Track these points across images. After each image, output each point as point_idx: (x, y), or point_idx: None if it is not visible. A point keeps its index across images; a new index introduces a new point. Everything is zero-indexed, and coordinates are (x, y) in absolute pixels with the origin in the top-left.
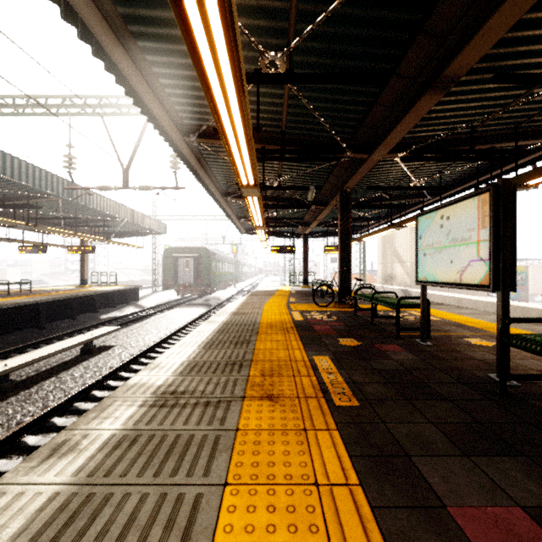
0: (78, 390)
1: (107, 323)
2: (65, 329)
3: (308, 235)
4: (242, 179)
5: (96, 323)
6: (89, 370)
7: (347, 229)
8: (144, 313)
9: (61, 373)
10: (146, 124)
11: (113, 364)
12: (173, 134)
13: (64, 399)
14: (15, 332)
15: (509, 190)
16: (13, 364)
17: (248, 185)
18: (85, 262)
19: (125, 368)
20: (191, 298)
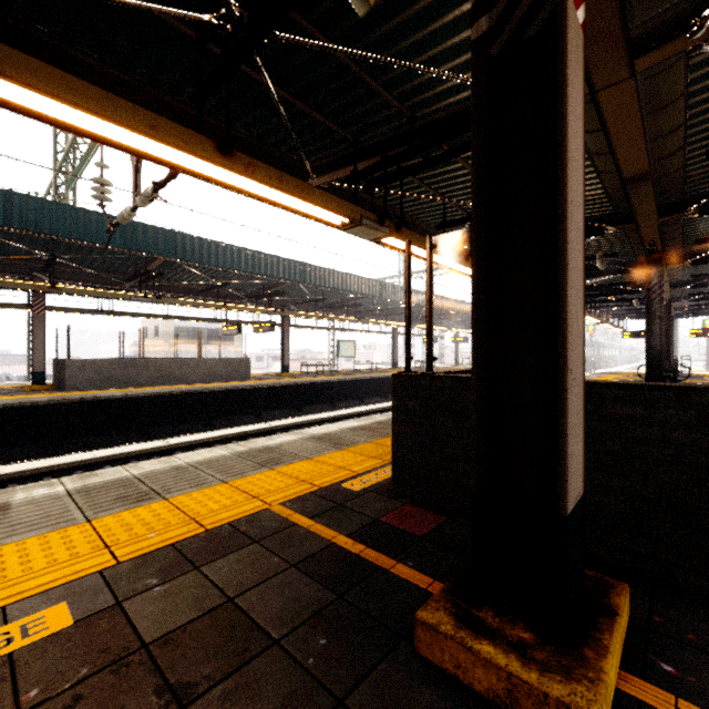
0: None
1: None
2: None
3: (681, 314)
4: None
5: None
6: None
7: (668, 326)
8: None
9: None
10: None
11: None
12: None
13: None
14: None
15: (666, 329)
16: None
17: None
18: (457, 349)
19: None
20: None
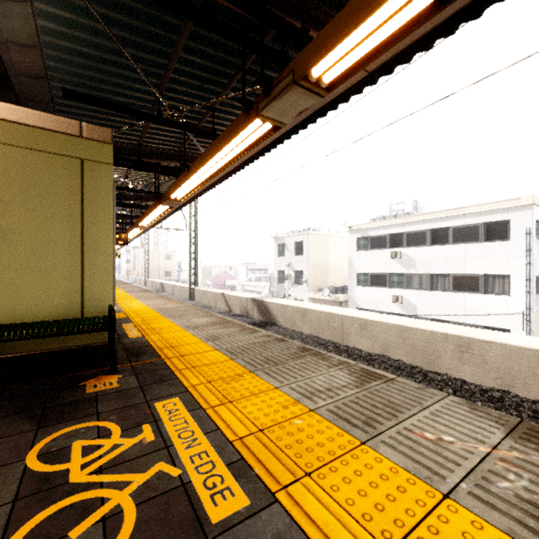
0: None
1: None
2: None
3: None
4: None
5: None
6: None
7: None
8: None
9: None
10: None
11: None
12: None
13: None
14: None
15: None
16: None
17: None
18: None
19: None
20: None
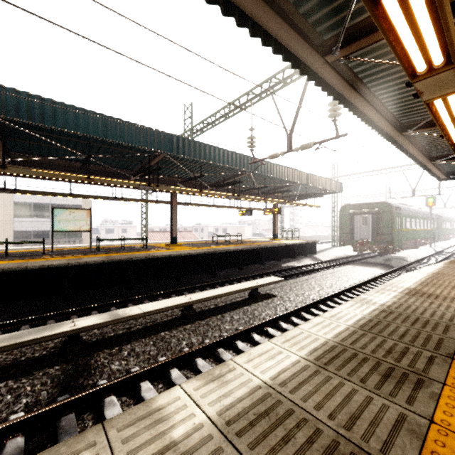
0: (225, 336)
1: (284, 272)
2: (254, 272)
3: None
4: (413, 57)
5: (275, 270)
6: (246, 316)
7: None
8: (316, 266)
9: (227, 312)
10: (306, 84)
11: (267, 315)
12: (309, 59)
13: (211, 341)
14: (226, 269)
15: None
16: (195, 298)
17: (430, 70)
18: (275, 221)
19: (275, 323)
20: (369, 256)
